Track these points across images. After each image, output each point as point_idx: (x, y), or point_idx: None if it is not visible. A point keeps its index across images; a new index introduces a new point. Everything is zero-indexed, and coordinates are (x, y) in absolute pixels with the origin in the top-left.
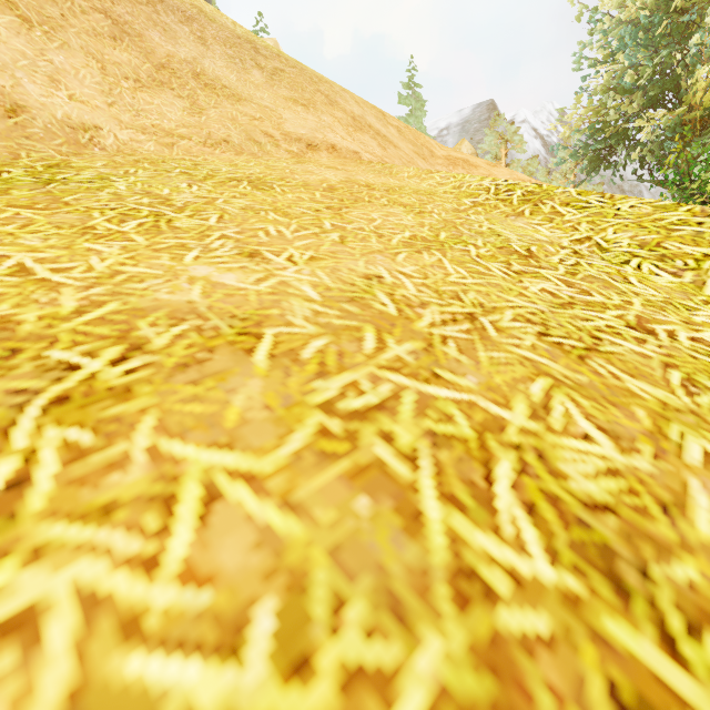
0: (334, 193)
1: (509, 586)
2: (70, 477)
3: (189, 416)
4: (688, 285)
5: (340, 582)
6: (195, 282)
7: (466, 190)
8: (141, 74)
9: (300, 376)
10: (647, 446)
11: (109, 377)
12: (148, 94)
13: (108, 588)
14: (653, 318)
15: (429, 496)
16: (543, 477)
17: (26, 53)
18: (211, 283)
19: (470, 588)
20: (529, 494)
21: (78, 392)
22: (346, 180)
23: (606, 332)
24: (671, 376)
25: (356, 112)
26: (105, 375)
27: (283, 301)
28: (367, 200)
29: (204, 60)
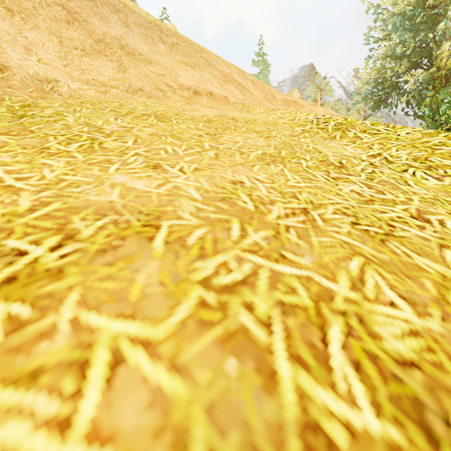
0: (211, 124)
1: (346, 438)
2: (9, 346)
3: (104, 292)
4: (447, 186)
5: (214, 439)
6: (115, 187)
7: (297, 122)
8: (86, 46)
9: (186, 258)
10: (436, 310)
11: (47, 261)
12: (90, 59)
13: (27, 449)
14: (428, 211)
15: (281, 357)
16: (364, 338)
17: (9, 32)
18: (126, 187)
19: (316, 441)
20: (355, 353)
21: (23, 273)
22: (219, 115)
23: (397, 221)
24: (446, 254)
25: (226, 71)
26: (45, 259)
27: (175, 200)
28: (233, 128)
29: (127, 37)
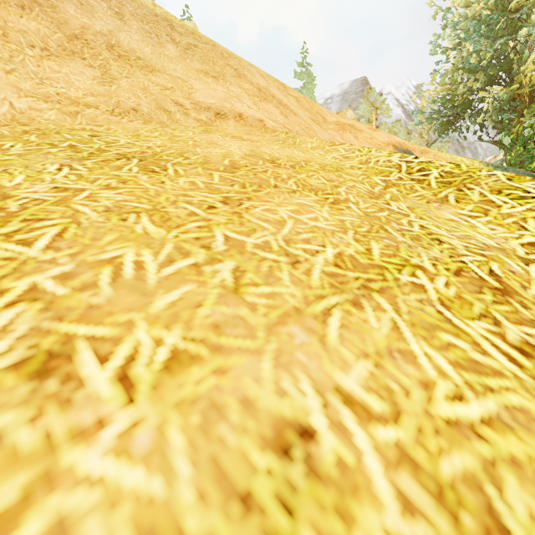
0: (235, 174)
1: None
2: None
3: None
4: None
5: None
6: None
7: (374, 166)
8: (50, 43)
9: None
10: None
11: None
12: (55, 63)
13: None
14: None
15: None
16: None
17: None
18: None
19: None
20: None
21: None
22: (250, 153)
23: None
24: None
25: (261, 84)
26: None
27: None
28: (273, 183)
29: (120, 33)
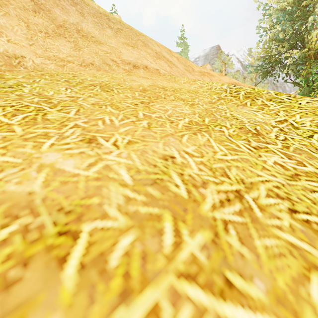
0: (145, 93)
1: None
2: None
3: None
4: None
5: None
6: (42, 169)
7: (214, 90)
8: (49, 30)
9: (103, 302)
10: None
11: None
12: (52, 40)
13: None
14: None
15: None
16: None
17: None
18: (54, 170)
19: None
20: None
21: None
22: (152, 85)
23: None
24: None
25: (157, 50)
26: None
27: (104, 187)
28: (163, 97)
29: (82, 23)
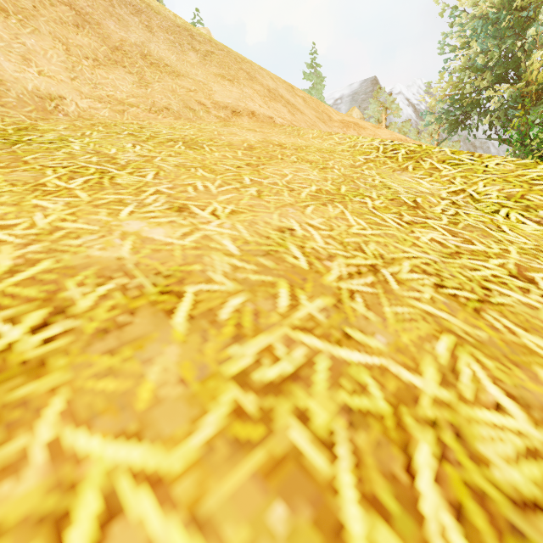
0: (253, 152)
1: None
2: None
3: (100, 396)
4: None
5: None
6: (127, 237)
7: (360, 149)
8: (99, 55)
9: (216, 341)
10: None
11: (25, 348)
12: (104, 71)
13: None
14: (530, 267)
15: (350, 499)
16: (464, 464)
17: (2, 37)
18: (141, 238)
19: None
20: (454, 490)
21: None
22: (263, 140)
23: (493, 282)
24: None
25: (271, 86)
26: (22, 345)
27: (205, 255)
28: (280, 157)
29: (150, 44)
